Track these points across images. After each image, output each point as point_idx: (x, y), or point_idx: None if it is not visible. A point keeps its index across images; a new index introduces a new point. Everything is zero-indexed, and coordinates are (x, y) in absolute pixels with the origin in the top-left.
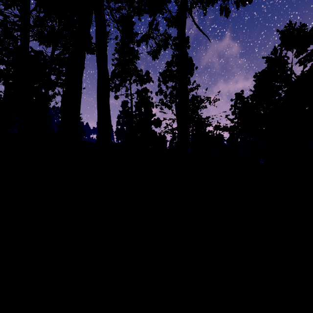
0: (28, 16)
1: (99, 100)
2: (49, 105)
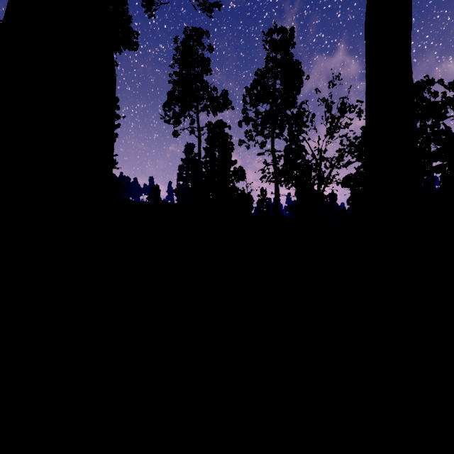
0: None
1: None
2: None
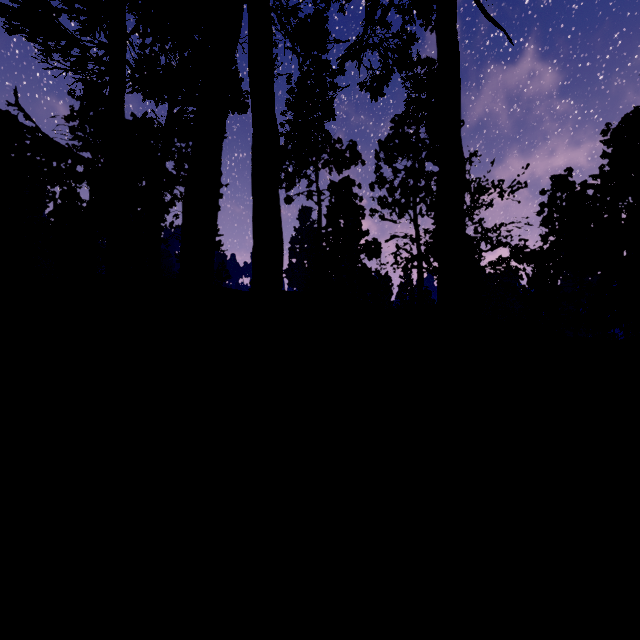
0: (123, 44)
1: (255, 186)
2: (164, 221)
